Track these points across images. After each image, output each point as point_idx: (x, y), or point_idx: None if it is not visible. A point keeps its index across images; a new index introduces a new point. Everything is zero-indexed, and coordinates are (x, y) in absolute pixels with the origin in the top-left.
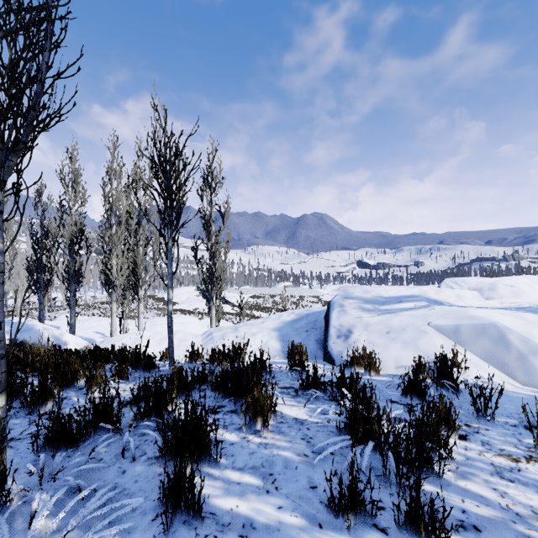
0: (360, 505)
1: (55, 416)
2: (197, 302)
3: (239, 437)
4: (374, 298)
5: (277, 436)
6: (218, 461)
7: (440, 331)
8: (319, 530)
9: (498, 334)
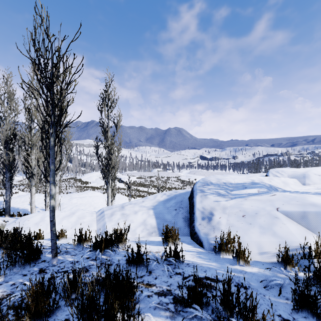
0: None
1: None
2: (103, 181)
3: None
4: (225, 185)
5: None
6: None
7: (289, 217)
8: None
9: None
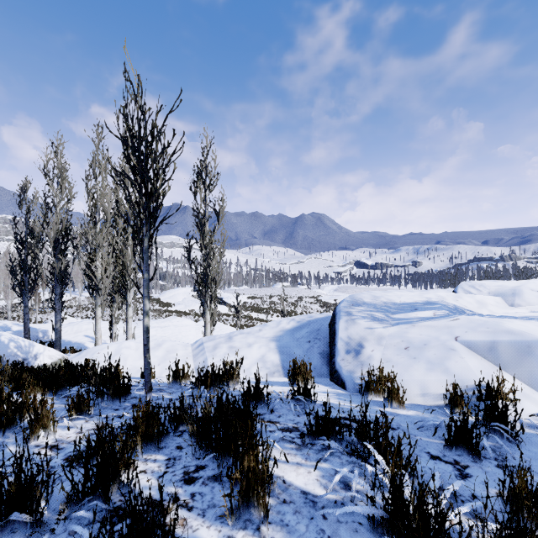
0: None
1: None
2: (194, 303)
3: (220, 536)
4: (385, 305)
5: (279, 534)
6: None
7: (472, 348)
8: None
9: None
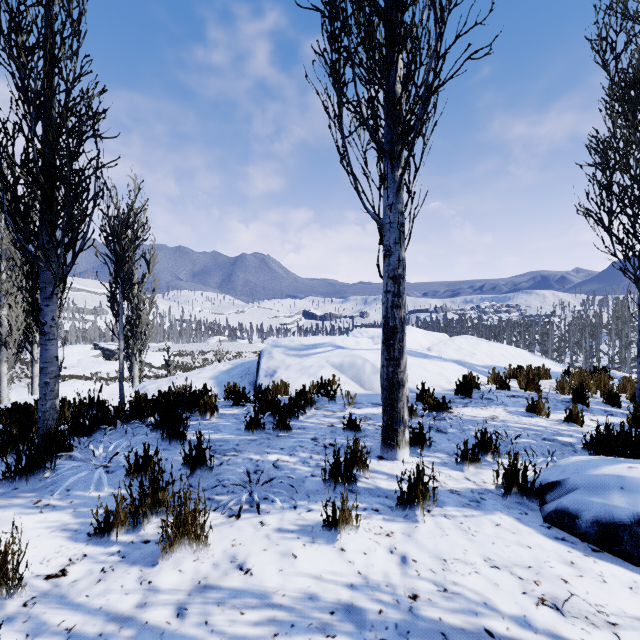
0: (259, 426)
1: (74, 418)
2: (97, 364)
3: (197, 422)
4: (297, 346)
5: (220, 419)
6: (188, 428)
7: (333, 365)
8: (240, 436)
9: (361, 364)
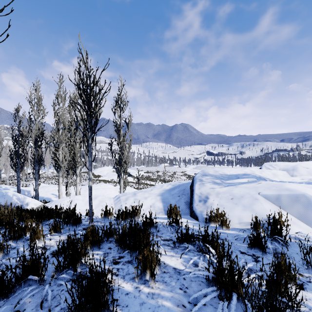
0: None
1: None
2: (113, 175)
3: (132, 287)
4: (221, 176)
5: (161, 286)
6: None
7: (267, 198)
8: None
9: (307, 202)
